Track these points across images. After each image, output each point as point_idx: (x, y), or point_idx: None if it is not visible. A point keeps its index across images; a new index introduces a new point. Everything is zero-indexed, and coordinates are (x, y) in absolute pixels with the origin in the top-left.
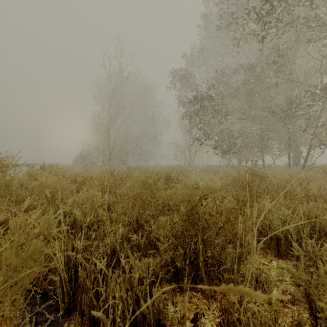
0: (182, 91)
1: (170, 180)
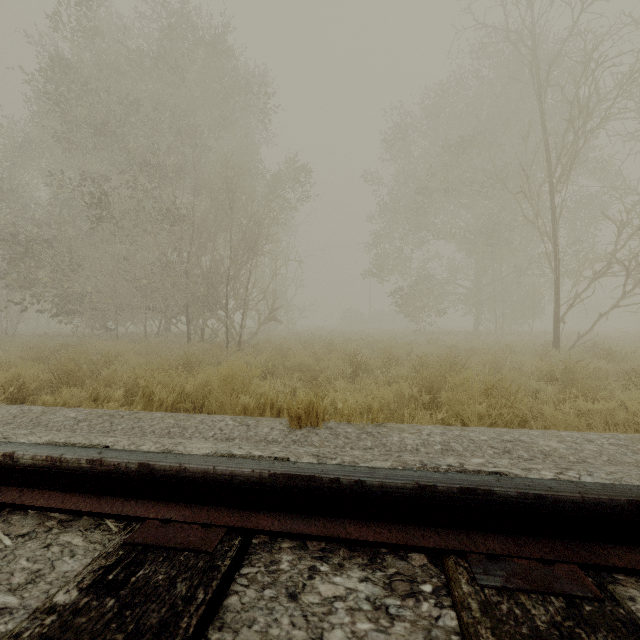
0: None
1: None
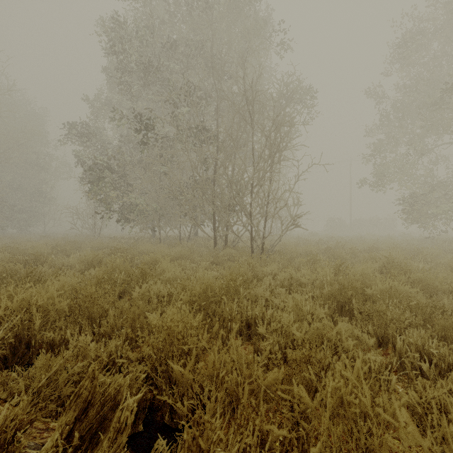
0: (82, 144)
1: (40, 261)
